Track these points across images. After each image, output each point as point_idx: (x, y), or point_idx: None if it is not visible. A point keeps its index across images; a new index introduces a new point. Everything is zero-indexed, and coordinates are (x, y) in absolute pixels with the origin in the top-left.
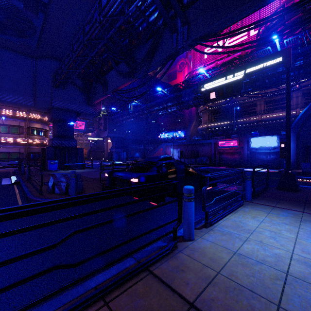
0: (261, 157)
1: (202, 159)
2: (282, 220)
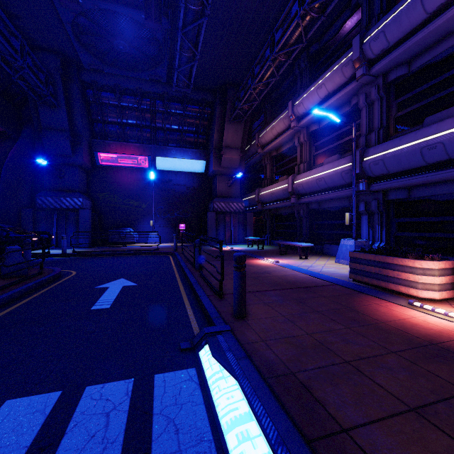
0: None
1: None
2: None
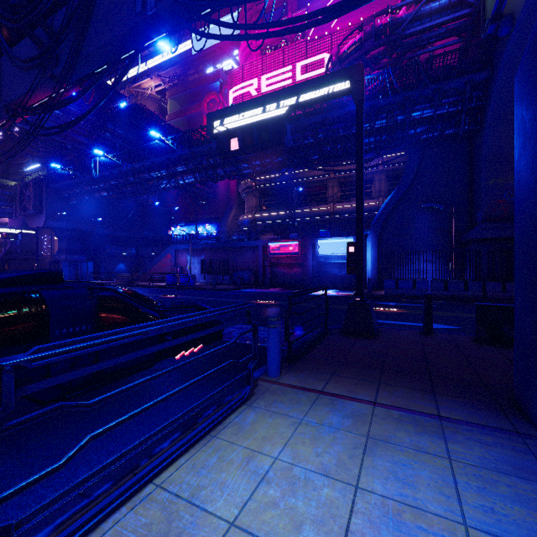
0: (332, 272)
1: (243, 275)
2: (321, 454)
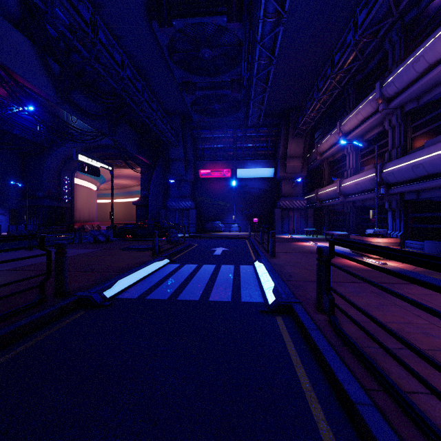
0: None
1: None
2: None
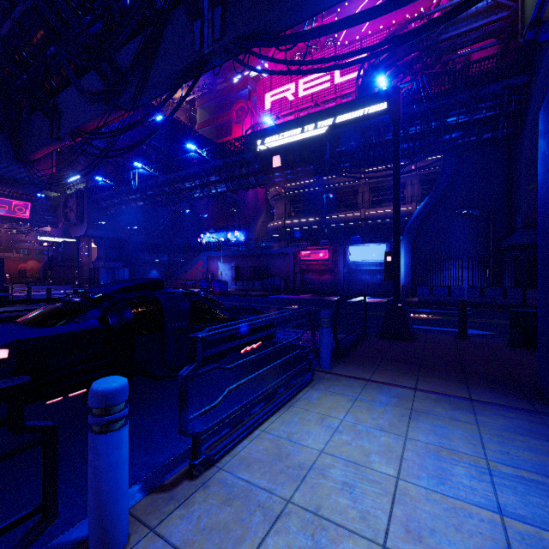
0: (364, 278)
1: (273, 281)
2: (376, 418)
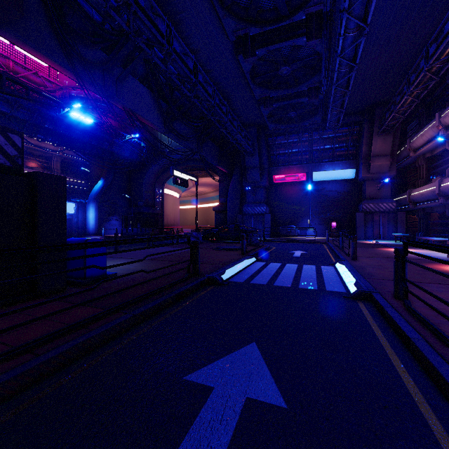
0: None
1: None
2: None
